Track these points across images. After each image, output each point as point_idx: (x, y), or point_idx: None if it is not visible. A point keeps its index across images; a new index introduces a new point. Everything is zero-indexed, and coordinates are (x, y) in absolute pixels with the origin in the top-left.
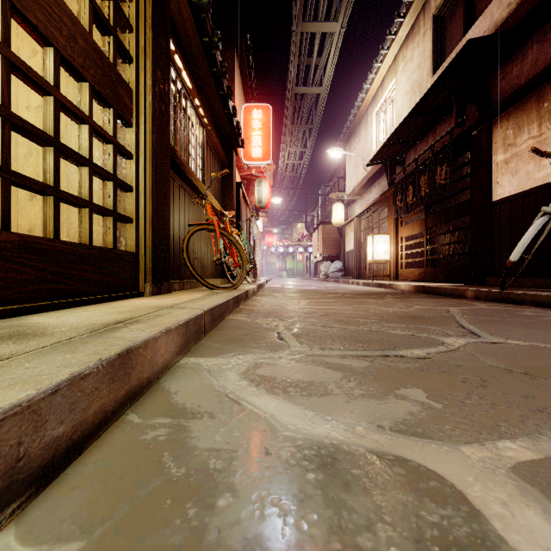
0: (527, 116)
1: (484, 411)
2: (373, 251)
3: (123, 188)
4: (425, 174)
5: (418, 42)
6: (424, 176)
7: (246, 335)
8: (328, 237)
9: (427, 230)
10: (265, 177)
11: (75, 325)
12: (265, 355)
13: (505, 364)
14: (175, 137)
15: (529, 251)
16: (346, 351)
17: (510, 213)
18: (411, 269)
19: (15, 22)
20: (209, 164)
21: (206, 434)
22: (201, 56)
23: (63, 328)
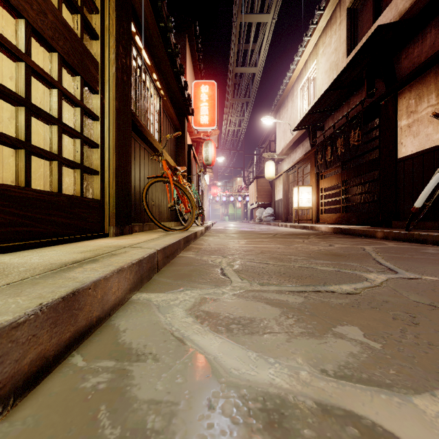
0: (426, 88)
1: (423, 352)
2: (298, 200)
3: (90, 145)
4: (341, 137)
5: (335, 30)
6: (340, 139)
7: (194, 271)
8: (262, 188)
9: (342, 182)
10: (211, 140)
11: (35, 264)
12: (210, 291)
13: (428, 300)
14: (136, 104)
15: (429, 199)
16: (282, 287)
17: (412, 168)
18: (330, 214)
19: (1, 6)
20: (165, 129)
21: (147, 381)
22: (158, 38)
23: (21, 268)
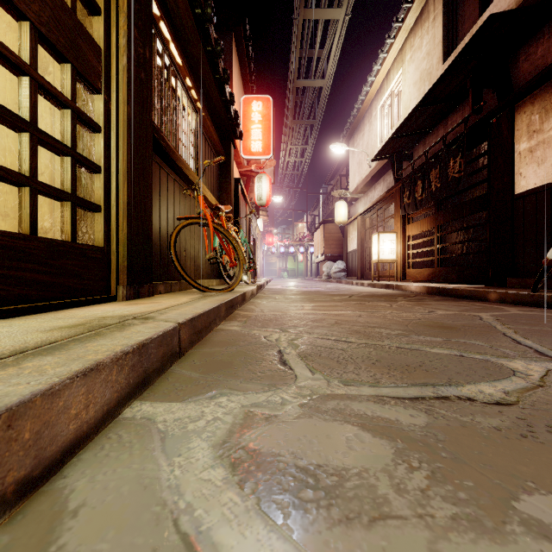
0: None
1: None
2: (378, 251)
3: (87, 167)
4: (436, 167)
5: (428, 28)
6: (435, 170)
7: (237, 356)
8: (330, 236)
9: (438, 227)
10: (265, 173)
11: None
12: (260, 398)
13: None
14: (161, 118)
15: None
16: (381, 388)
17: (536, 206)
18: (420, 269)
19: None
20: (204, 155)
21: None
22: (193, 29)
23: None
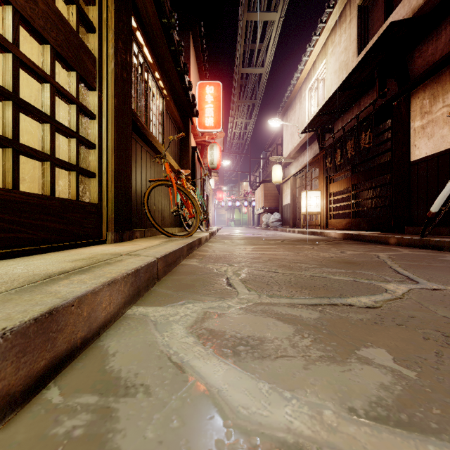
0: (442, 87)
1: None
2: (306, 205)
3: (86, 145)
4: (351, 139)
5: (345, 29)
6: (351, 141)
7: (197, 281)
8: (268, 193)
9: (353, 186)
10: (216, 143)
11: (16, 275)
12: (214, 304)
13: None
14: (137, 104)
15: (444, 204)
16: (294, 299)
17: (427, 171)
18: (339, 220)
19: None
20: (168, 130)
21: (135, 424)
22: (161, 35)
23: None
